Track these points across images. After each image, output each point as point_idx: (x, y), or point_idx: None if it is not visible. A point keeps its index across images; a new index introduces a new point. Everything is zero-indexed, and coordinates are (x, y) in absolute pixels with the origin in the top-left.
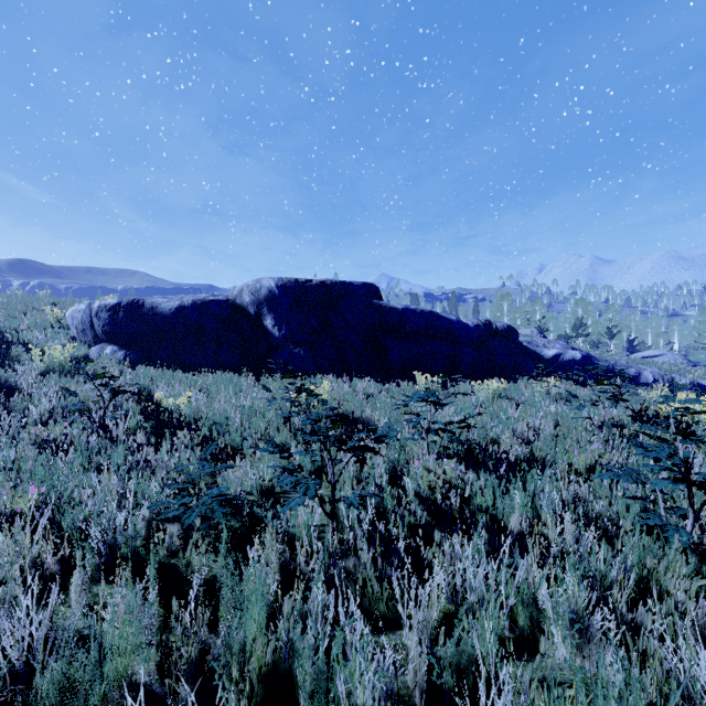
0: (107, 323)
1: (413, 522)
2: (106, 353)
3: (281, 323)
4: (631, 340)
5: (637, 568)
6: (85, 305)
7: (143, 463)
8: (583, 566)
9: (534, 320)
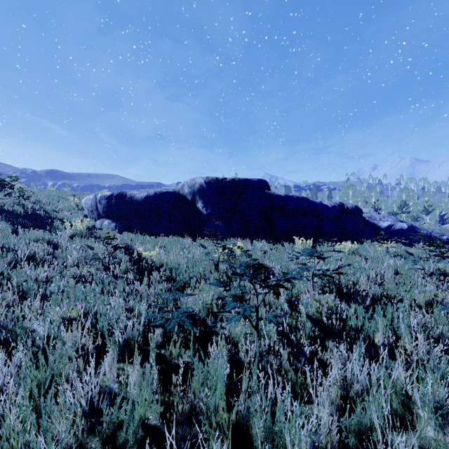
0: (105, 206)
1: (311, 334)
2: (105, 224)
3: (207, 206)
4: (442, 215)
5: None
6: (93, 195)
7: (134, 291)
8: (440, 370)
9: (370, 202)
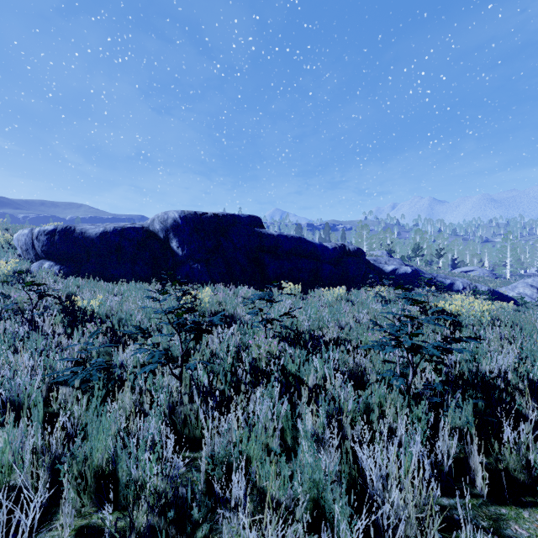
0: (45, 244)
1: (234, 380)
2: (44, 267)
3: (184, 245)
4: (454, 259)
5: (376, 406)
6: (28, 230)
7: (56, 347)
8: (327, 401)
9: (385, 244)
